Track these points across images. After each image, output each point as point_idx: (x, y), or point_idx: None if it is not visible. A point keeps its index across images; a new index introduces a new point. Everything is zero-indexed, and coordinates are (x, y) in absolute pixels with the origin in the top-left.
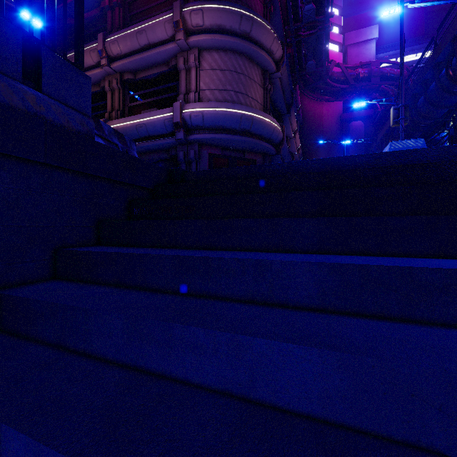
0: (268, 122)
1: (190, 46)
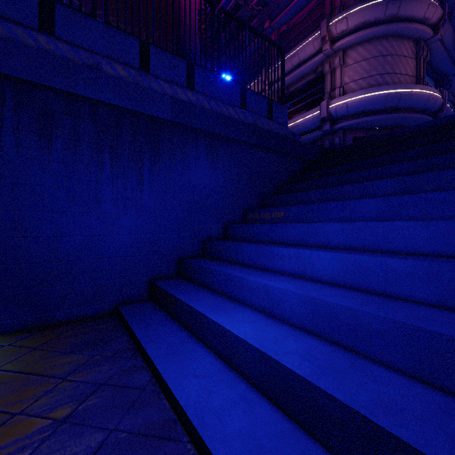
0: (419, 93)
1: (335, 50)
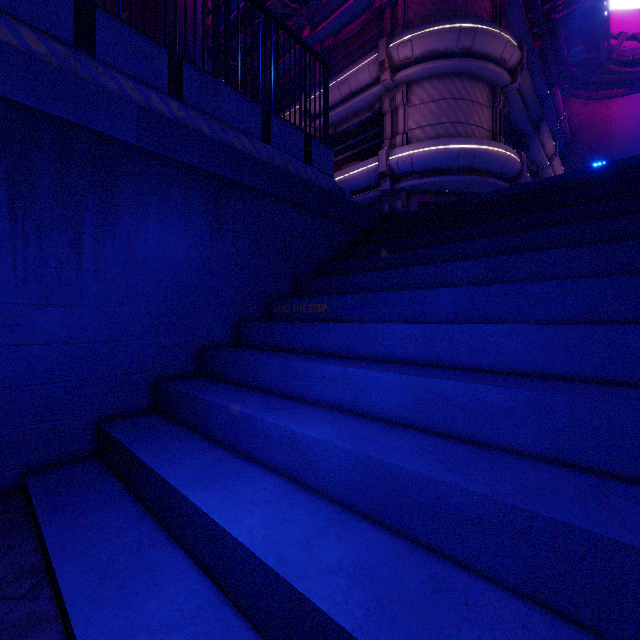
0: (496, 152)
1: (397, 83)
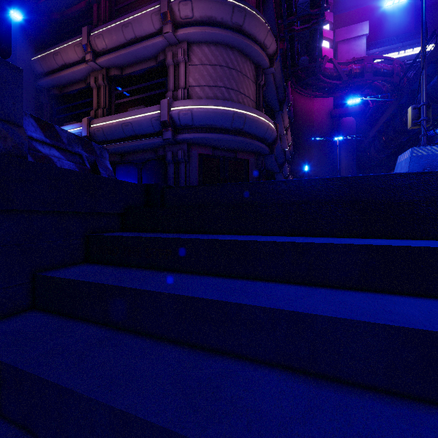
0: (261, 120)
1: (178, 39)
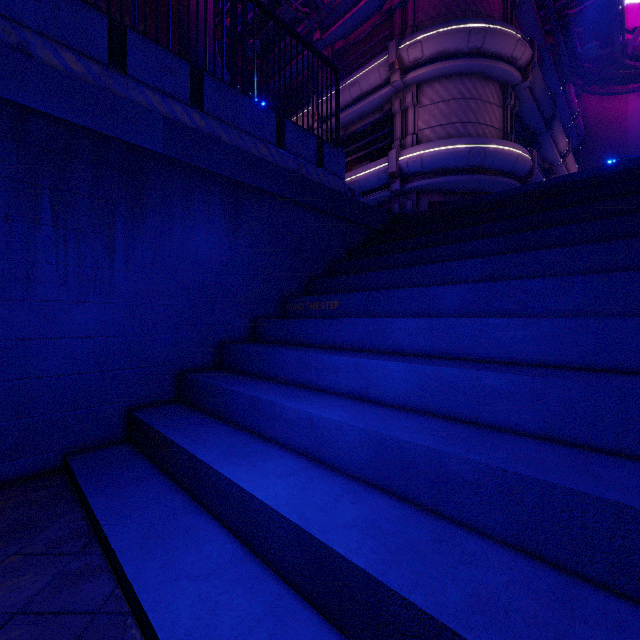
0: (507, 151)
1: (406, 84)
